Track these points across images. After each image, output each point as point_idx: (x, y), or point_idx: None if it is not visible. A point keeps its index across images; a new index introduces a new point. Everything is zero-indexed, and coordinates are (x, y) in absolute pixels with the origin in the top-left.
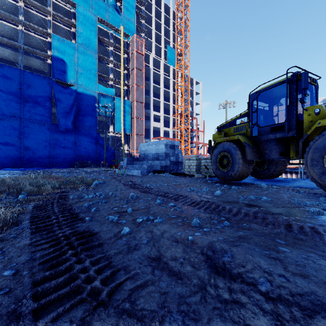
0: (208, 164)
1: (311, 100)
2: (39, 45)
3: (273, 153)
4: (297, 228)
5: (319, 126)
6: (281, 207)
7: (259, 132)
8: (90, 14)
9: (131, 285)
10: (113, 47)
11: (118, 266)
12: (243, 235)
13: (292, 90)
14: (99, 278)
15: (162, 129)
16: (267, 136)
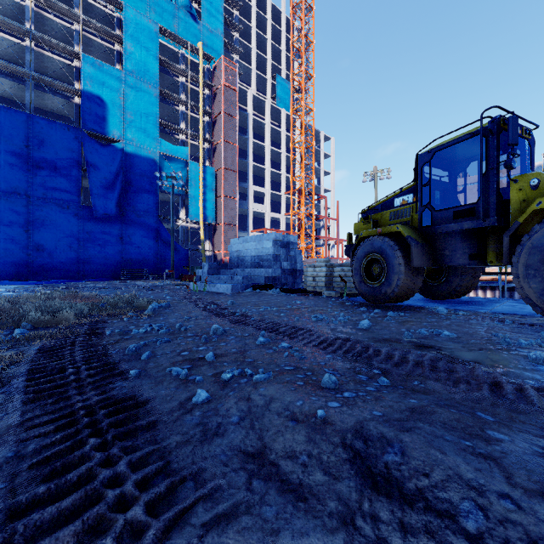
0: (345, 274)
1: (522, 164)
2: (60, 73)
3: (458, 255)
4: (513, 391)
5: (538, 209)
6: (477, 349)
7: (433, 219)
8: (147, 20)
9: (205, 514)
10: (186, 77)
11: (182, 472)
12: (418, 406)
13: (490, 148)
14: (142, 501)
15: (268, 215)
16: (447, 227)
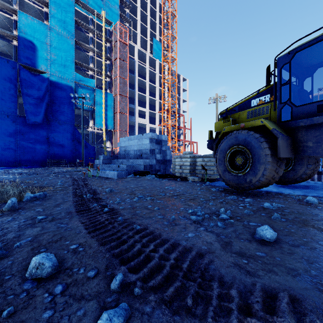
0: (205, 163)
1: None
2: (3, 24)
3: None
4: None
5: None
6: None
7: (293, 114)
8: None
9: None
10: (94, 34)
11: None
12: None
13: None
14: None
15: (147, 125)
16: (311, 120)
